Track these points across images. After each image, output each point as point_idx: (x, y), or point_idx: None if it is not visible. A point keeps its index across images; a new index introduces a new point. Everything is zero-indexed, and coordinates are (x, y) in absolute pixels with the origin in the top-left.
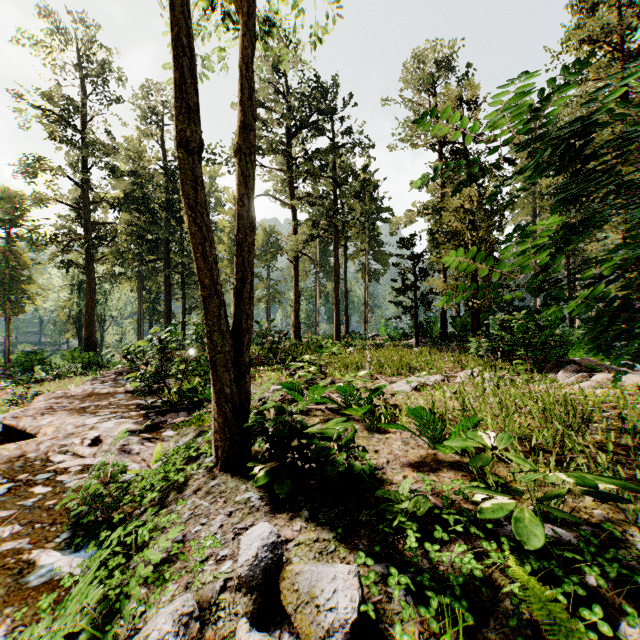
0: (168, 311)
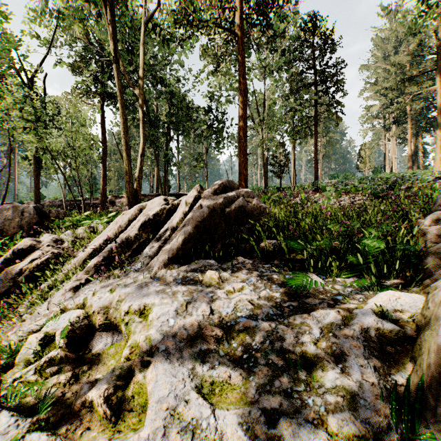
0: None
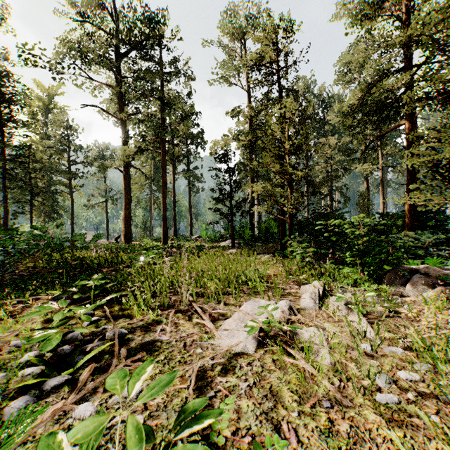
0: None
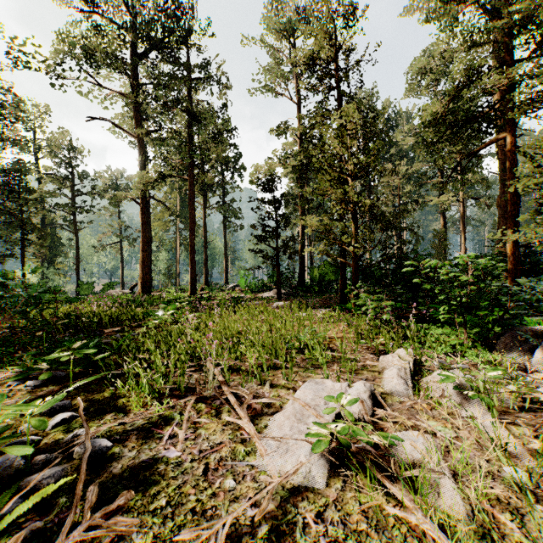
0: None
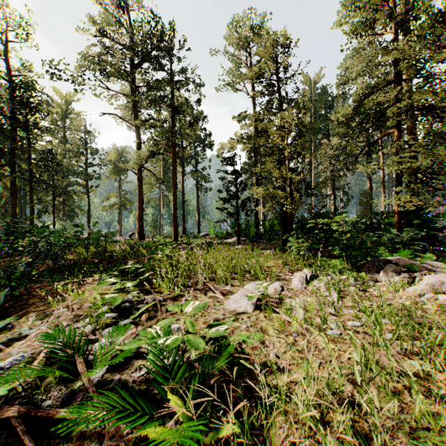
0: (15, 214)
